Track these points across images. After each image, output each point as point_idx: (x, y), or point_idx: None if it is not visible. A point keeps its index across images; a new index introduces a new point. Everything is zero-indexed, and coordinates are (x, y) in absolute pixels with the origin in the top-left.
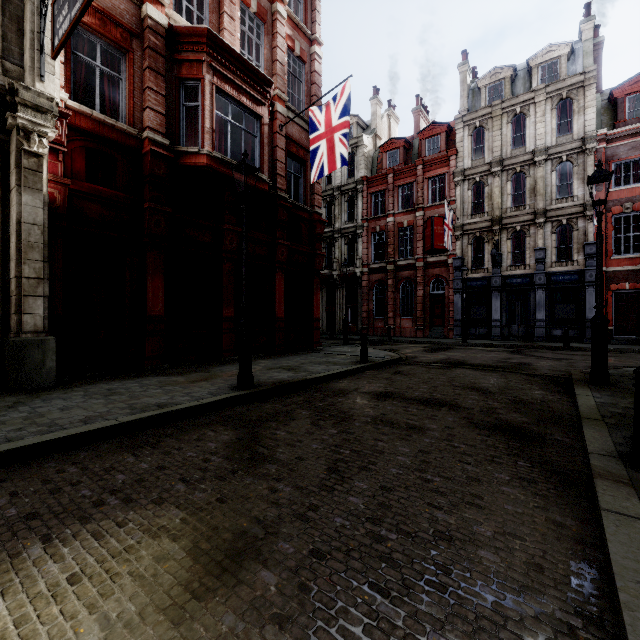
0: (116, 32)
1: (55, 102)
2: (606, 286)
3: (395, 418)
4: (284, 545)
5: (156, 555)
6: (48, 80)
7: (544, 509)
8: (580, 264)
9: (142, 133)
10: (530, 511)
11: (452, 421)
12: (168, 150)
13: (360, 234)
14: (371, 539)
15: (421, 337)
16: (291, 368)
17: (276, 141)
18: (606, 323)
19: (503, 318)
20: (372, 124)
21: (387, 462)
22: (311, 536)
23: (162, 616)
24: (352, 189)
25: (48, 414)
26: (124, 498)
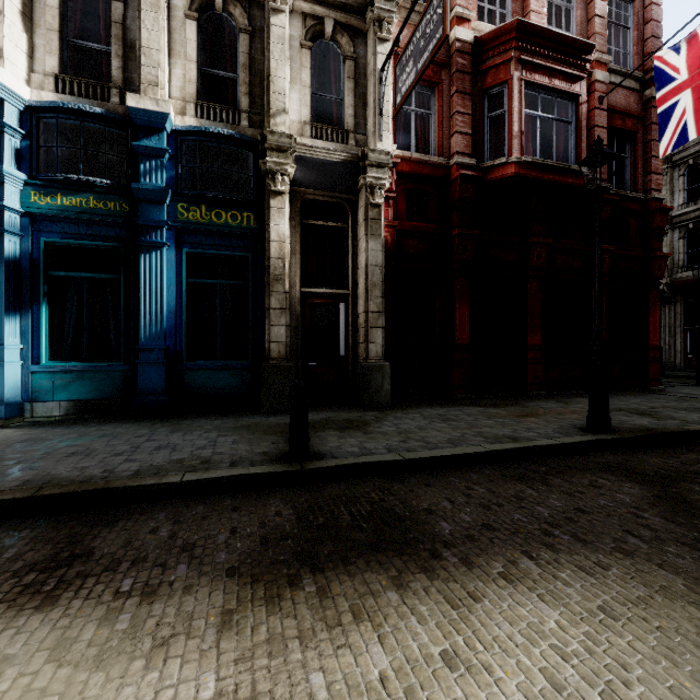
0: (428, 71)
1: (390, 155)
2: None
3: None
4: None
5: (697, 623)
6: (385, 138)
7: None
8: None
9: (449, 161)
10: None
11: None
12: (472, 170)
13: None
14: None
15: None
16: (641, 412)
17: (594, 120)
18: None
19: None
20: None
21: None
22: None
23: None
24: (694, 154)
25: (412, 431)
26: (572, 535)
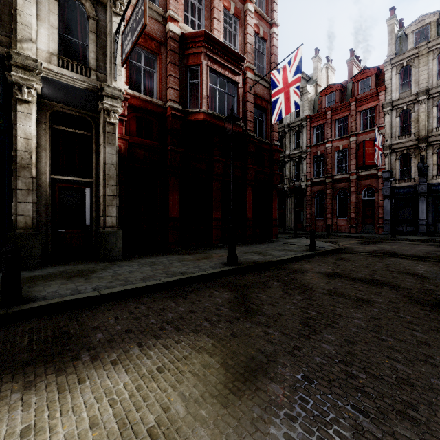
0: (152, 44)
1: (122, 92)
2: None
3: (346, 292)
4: (282, 370)
5: (202, 363)
6: (118, 79)
7: None
8: None
9: (166, 104)
10: None
11: (395, 297)
12: (181, 112)
13: (304, 157)
14: (345, 375)
15: (354, 233)
16: (260, 253)
17: (247, 98)
18: None
19: (429, 218)
20: (314, 76)
21: (346, 323)
22: (300, 366)
23: (215, 400)
24: (298, 125)
25: (123, 274)
26: (175, 327)
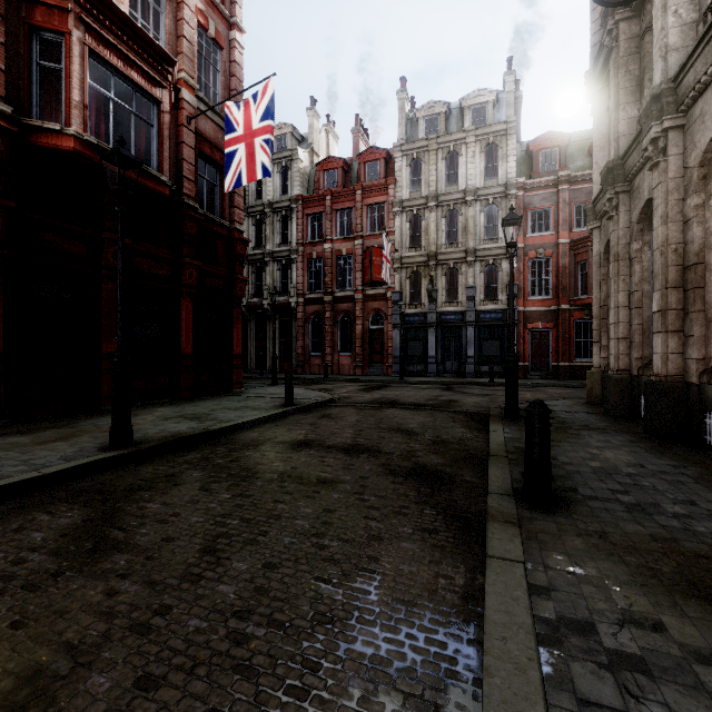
0: None
1: None
2: (524, 325)
3: (307, 472)
4: (97, 680)
5: None
6: None
7: (439, 563)
8: (504, 303)
9: None
10: (424, 568)
11: (369, 469)
12: (11, 121)
13: (295, 259)
14: (231, 642)
15: (360, 375)
16: (196, 417)
17: (182, 136)
18: (517, 360)
19: (438, 355)
20: (309, 138)
21: (282, 530)
22: (145, 656)
23: None
24: (286, 208)
25: None
26: None
